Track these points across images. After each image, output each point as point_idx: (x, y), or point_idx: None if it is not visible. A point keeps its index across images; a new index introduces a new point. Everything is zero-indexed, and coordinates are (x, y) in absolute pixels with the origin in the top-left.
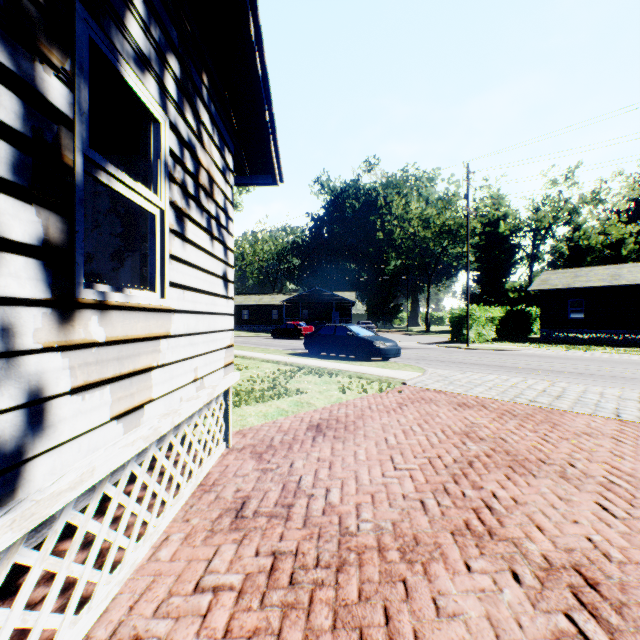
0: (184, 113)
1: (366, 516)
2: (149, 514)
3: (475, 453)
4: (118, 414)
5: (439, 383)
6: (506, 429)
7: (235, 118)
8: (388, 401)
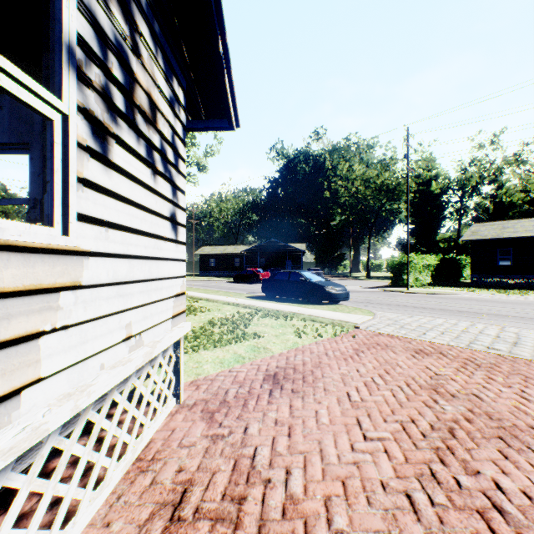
0: (108, 5)
1: (340, 523)
2: (45, 532)
3: (452, 416)
4: None
5: (390, 327)
6: (476, 383)
7: (187, 51)
8: (344, 347)
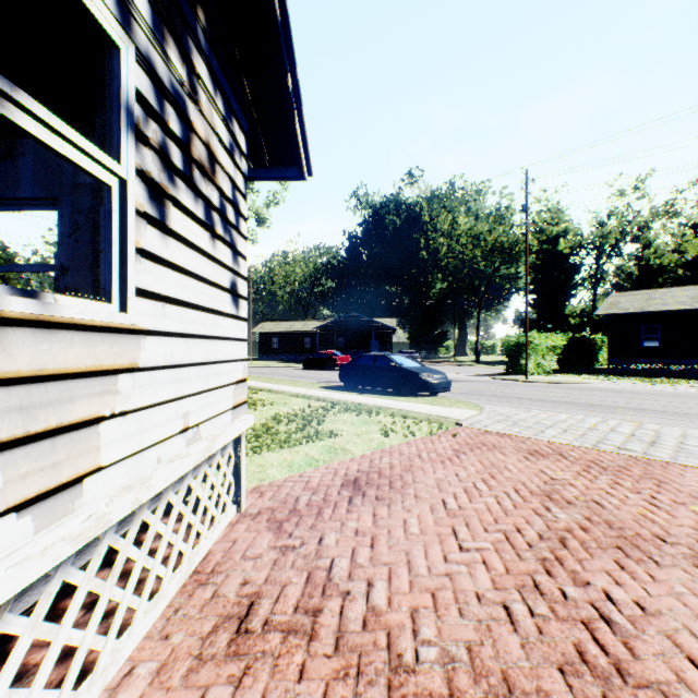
0: (165, 50)
1: (427, 633)
2: (102, 638)
3: (566, 525)
4: (21, 502)
5: (501, 424)
6: (598, 488)
7: (249, 87)
8: (441, 447)
